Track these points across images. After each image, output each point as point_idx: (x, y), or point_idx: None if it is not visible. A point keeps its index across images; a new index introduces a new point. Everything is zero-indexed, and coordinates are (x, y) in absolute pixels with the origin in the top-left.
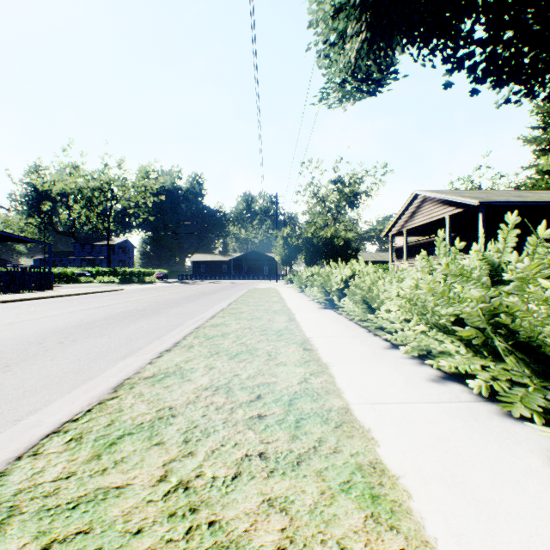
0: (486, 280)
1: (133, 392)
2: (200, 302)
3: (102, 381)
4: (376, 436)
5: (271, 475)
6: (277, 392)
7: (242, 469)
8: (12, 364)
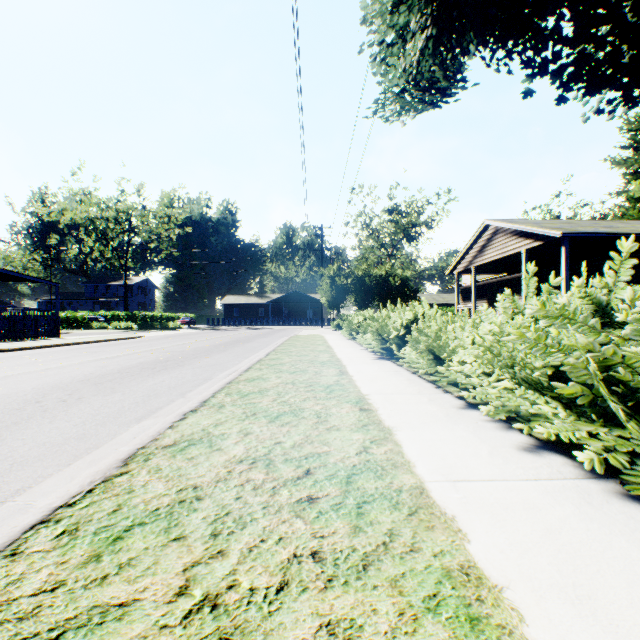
0: (597, 324)
1: (148, 465)
2: (233, 352)
3: (111, 451)
4: (464, 527)
5: (330, 586)
6: (330, 465)
7: (290, 577)
8: (1, 428)
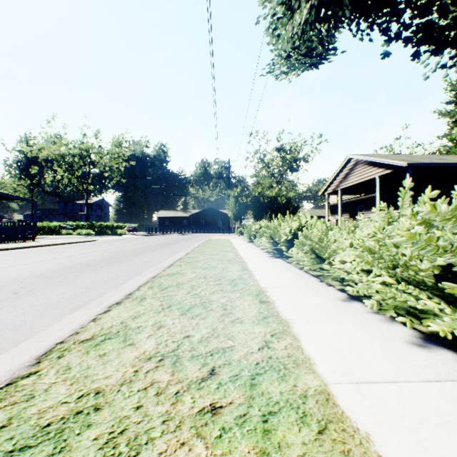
0: None
1: (59, 364)
2: (161, 252)
3: (37, 343)
4: (383, 451)
5: None
6: (234, 363)
7: None
8: None
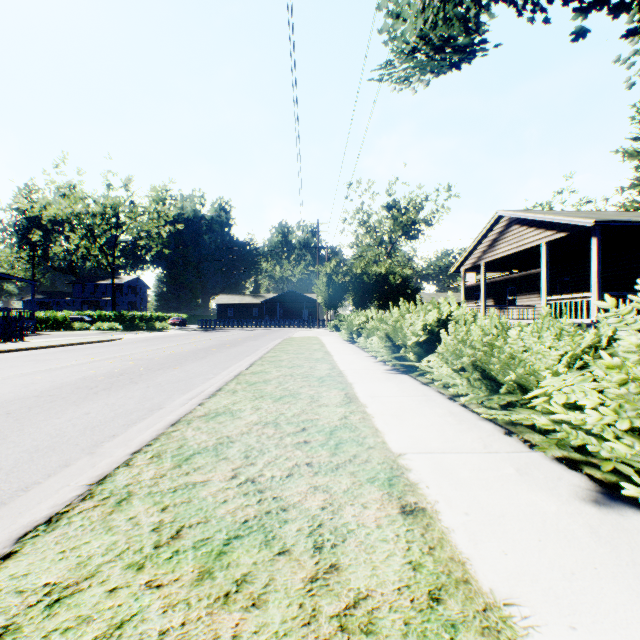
0: None
1: None
2: (212, 360)
3: None
4: None
5: None
6: None
7: None
8: None
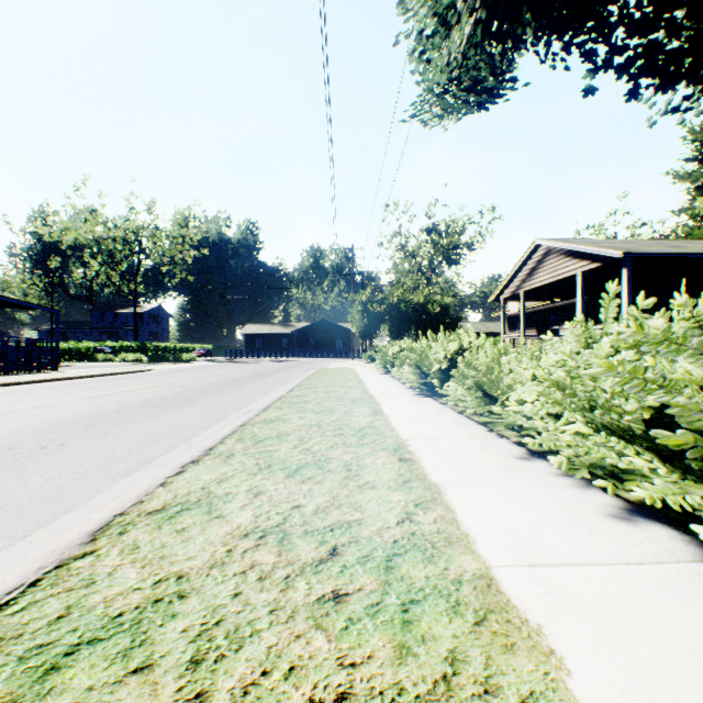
0: None
1: (122, 541)
2: (251, 388)
3: (84, 516)
4: (557, 645)
5: None
6: (363, 541)
7: None
8: None
